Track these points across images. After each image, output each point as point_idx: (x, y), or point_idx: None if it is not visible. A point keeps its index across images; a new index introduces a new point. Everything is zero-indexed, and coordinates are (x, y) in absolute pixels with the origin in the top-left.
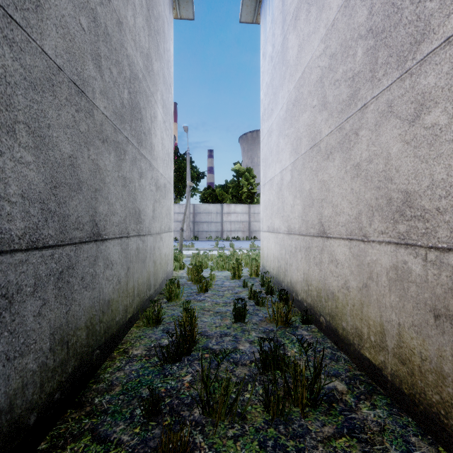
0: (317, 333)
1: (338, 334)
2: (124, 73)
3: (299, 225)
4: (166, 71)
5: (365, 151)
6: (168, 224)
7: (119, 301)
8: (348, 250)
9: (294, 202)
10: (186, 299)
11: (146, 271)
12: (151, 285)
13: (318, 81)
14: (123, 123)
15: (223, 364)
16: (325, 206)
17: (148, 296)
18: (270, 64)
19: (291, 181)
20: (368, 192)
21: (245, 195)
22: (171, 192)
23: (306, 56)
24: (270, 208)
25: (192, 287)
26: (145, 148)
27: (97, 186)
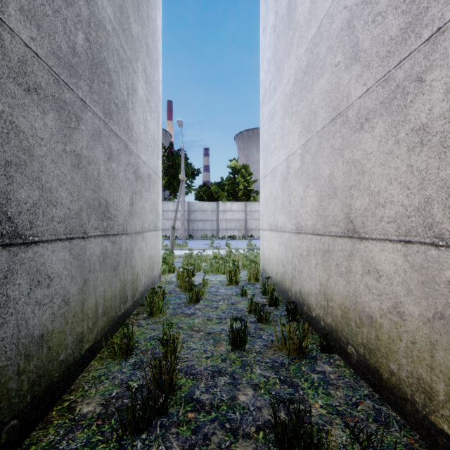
0: (344, 369)
1: (381, 378)
2: (76, 8)
3: (313, 222)
4: (151, 42)
5: (440, 103)
6: (154, 222)
7: (66, 331)
8: (402, 258)
9: (305, 194)
10: (172, 312)
11: (118, 280)
12: (128, 297)
13: (345, 28)
14: (75, 77)
15: (214, 436)
16: (357, 195)
17: (122, 312)
18: (272, 35)
19: (302, 168)
20: (447, 167)
21: (242, 192)
22: (158, 185)
23: (323, 4)
24: (272, 203)
25: (180, 295)
26: (117, 124)
27: (11, 157)
